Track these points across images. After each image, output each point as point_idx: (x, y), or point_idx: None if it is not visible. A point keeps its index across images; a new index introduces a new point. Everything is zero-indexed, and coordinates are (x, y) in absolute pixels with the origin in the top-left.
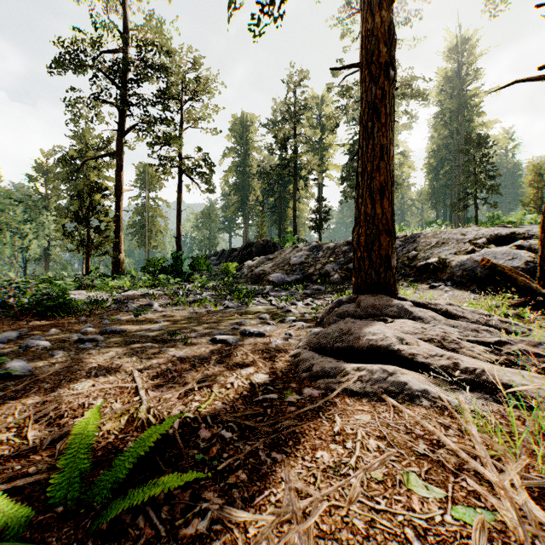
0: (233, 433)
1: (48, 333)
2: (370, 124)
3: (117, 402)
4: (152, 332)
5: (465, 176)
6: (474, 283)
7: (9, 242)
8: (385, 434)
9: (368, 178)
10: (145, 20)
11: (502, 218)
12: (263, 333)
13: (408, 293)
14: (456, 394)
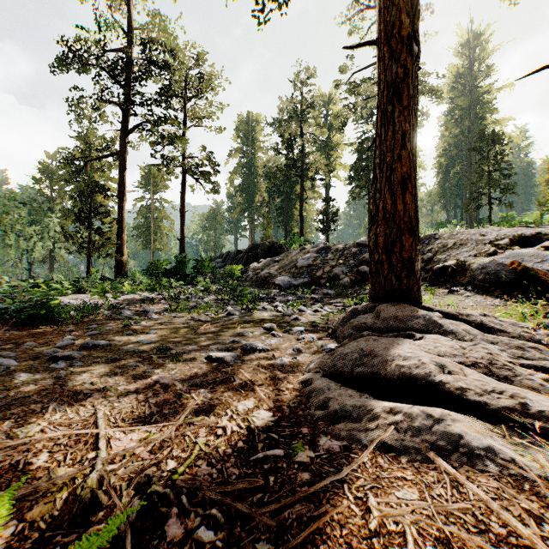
0: (217, 532)
1: (23, 347)
2: (389, 108)
3: (65, 459)
4: (141, 346)
5: (478, 175)
6: (498, 287)
7: (14, 244)
8: (448, 534)
9: (387, 170)
10: (147, 16)
11: (517, 218)
12: (267, 348)
13: (426, 299)
14: (531, 452)
